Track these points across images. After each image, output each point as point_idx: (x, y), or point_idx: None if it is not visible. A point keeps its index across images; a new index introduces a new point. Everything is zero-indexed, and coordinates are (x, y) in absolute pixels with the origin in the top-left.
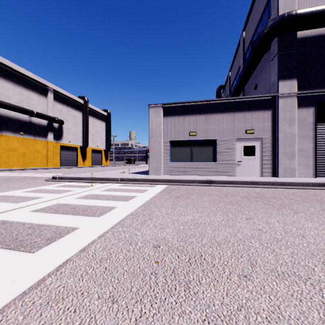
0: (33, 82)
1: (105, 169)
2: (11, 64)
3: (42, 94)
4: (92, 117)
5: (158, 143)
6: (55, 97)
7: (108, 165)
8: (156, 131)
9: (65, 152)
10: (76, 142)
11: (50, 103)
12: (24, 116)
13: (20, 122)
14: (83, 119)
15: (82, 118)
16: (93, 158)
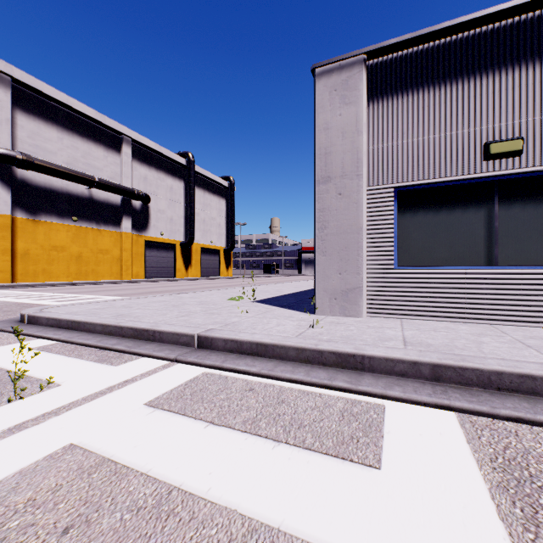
0: (95, 126)
1: (216, 286)
2: (54, 91)
3: (113, 147)
4: (201, 189)
5: (348, 199)
6: (135, 153)
7: (231, 276)
8: (342, 155)
9: (154, 253)
10: (174, 235)
11: (126, 164)
12: (79, 187)
13: (72, 198)
14: (185, 193)
15: (184, 191)
16: (204, 263)
